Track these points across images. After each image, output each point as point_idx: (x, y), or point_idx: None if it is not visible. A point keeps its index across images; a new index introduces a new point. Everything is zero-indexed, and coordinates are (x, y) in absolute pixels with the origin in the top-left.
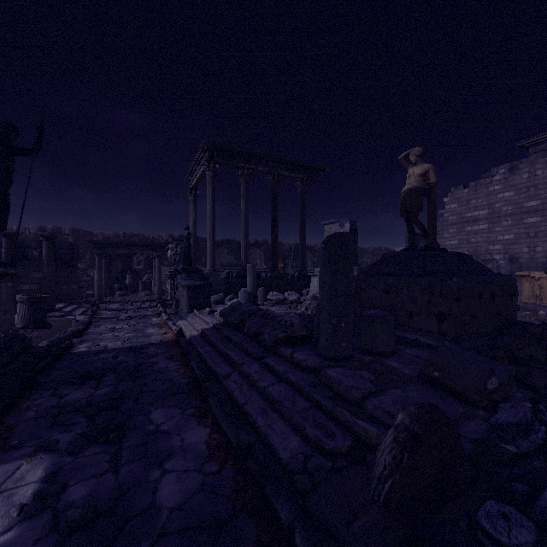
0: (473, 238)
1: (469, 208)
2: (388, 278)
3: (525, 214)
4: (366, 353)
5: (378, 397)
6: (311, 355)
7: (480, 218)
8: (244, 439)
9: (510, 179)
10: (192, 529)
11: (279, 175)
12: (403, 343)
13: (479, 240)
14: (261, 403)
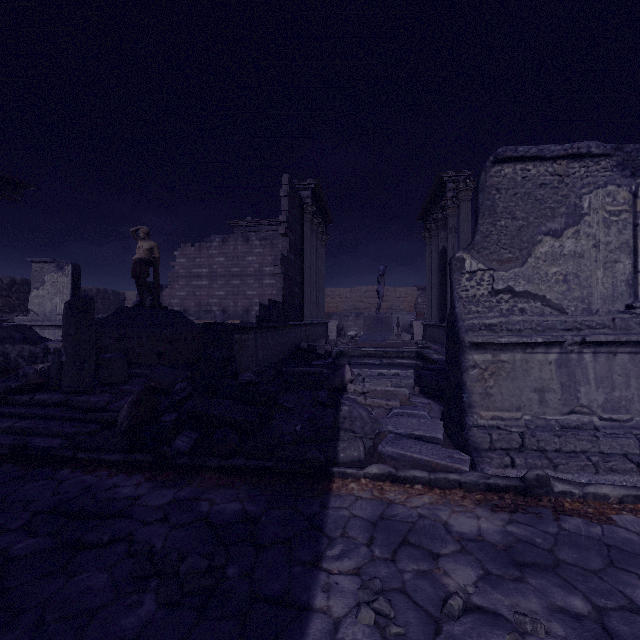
0: (199, 291)
1: (195, 265)
2: (122, 329)
3: (232, 277)
4: (105, 385)
5: (117, 402)
6: (55, 394)
7: (204, 275)
8: (21, 442)
9: (223, 247)
10: (1, 484)
11: None
12: (134, 377)
13: (203, 294)
14: (10, 437)
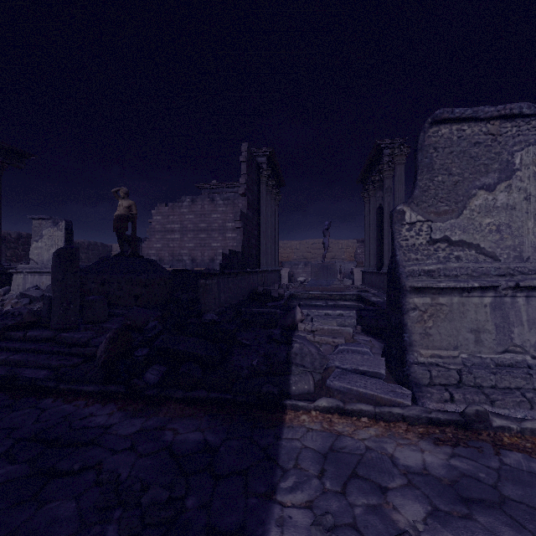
0: (172, 243)
1: (169, 221)
2: (104, 275)
3: (199, 232)
4: (88, 323)
5: (98, 338)
6: (45, 331)
7: (176, 230)
8: (11, 374)
9: (192, 206)
10: None
11: None
12: (114, 316)
13: (175, 245)
14: (4, 368)
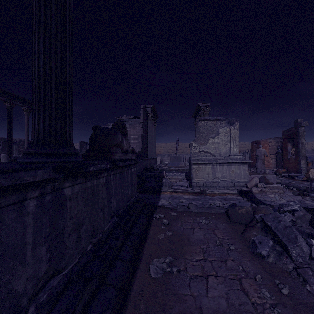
0: None
1: None
2: None
3: None
4: None
5: None
6: None
7: None
8: None
9: None
10: None
11: (13, 103)
12: None
13: None
14: None
